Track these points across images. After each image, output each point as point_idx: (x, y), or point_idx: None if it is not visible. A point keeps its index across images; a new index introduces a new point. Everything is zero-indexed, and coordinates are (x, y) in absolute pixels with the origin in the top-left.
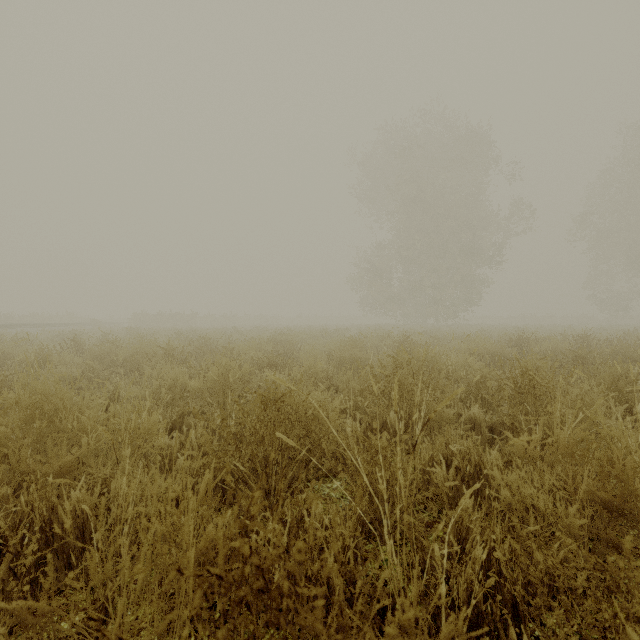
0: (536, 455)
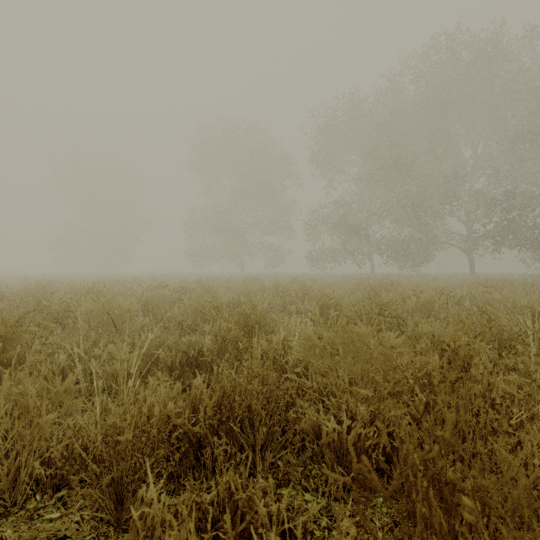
0: None
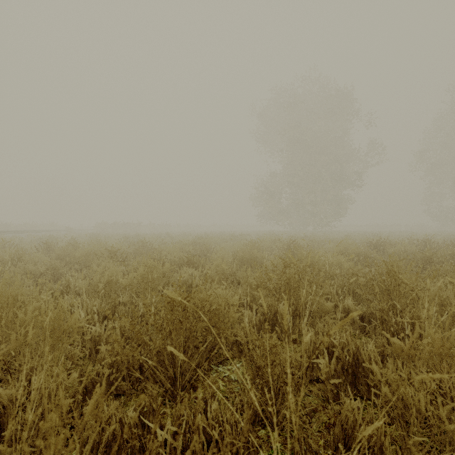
0: (412, 354)
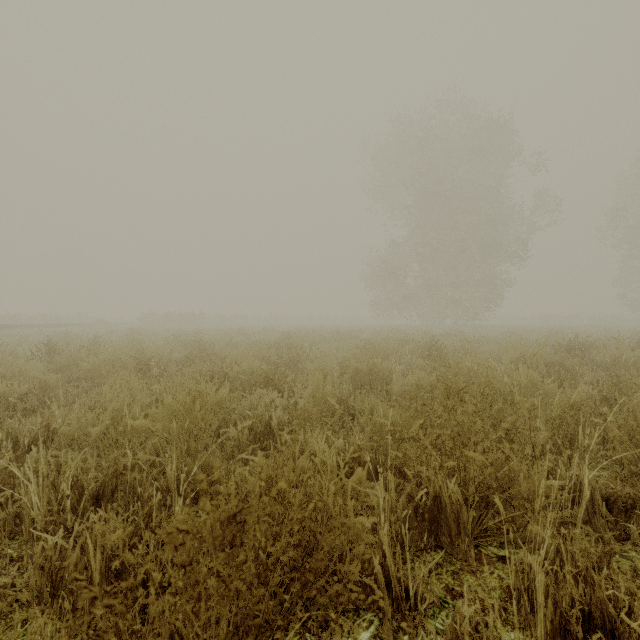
0: None
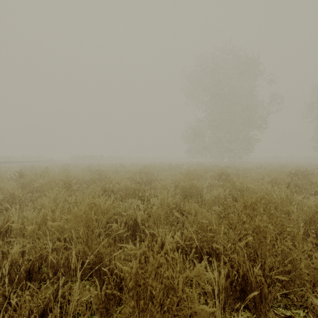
0: None
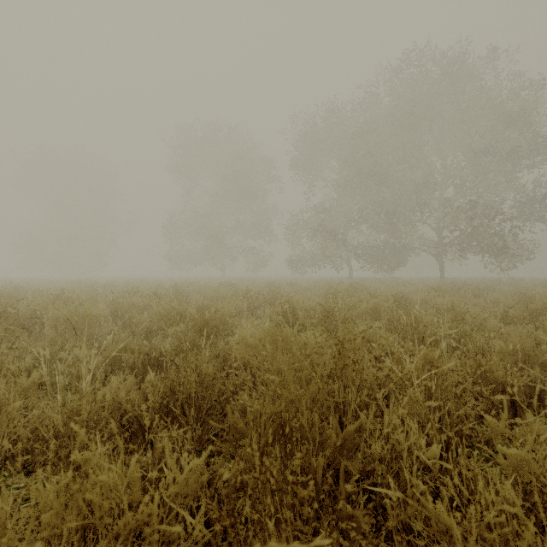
0: None
